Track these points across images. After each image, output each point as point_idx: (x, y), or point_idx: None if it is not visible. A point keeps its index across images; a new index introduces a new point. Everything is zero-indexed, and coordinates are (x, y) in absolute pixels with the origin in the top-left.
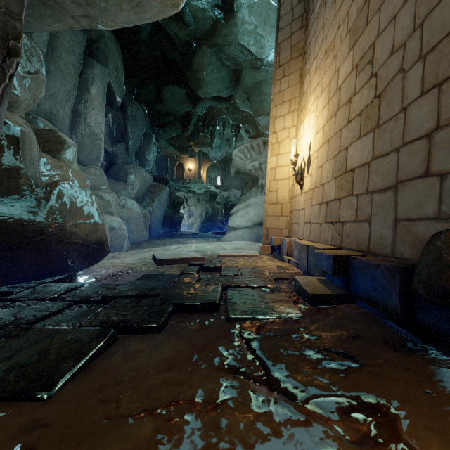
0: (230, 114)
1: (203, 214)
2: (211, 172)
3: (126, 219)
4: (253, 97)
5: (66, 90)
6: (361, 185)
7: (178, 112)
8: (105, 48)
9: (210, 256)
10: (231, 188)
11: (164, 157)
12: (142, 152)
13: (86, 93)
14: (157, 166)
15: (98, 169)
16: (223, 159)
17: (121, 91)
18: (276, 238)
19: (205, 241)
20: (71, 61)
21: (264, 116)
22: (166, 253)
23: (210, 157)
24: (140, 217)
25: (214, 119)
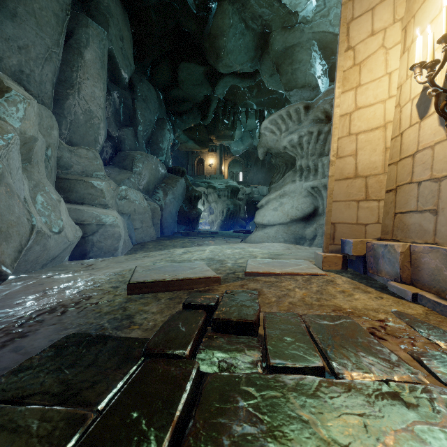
0: (255, 98)
1: (224, 211)
2: (233, 168)
3: (128, 213)
4: (284, 67)
5: (44, 44)
6: None
7: (196, 97)
8: (107, 11)
9: (232, 273)
10: (254, 183)
11: (184, 153)
12: (154, 139)
13: (78, 58)
14: (177, 162)
15: (91, 151)
16: (246, 154)
17: (128, 65)
18: (358, 241)
19: (225, 242)
20: (51, 8)
21: (296, 89)
22: (157, 265)
23: (232, 151)
24: (146, 212)
25: (236, 105)
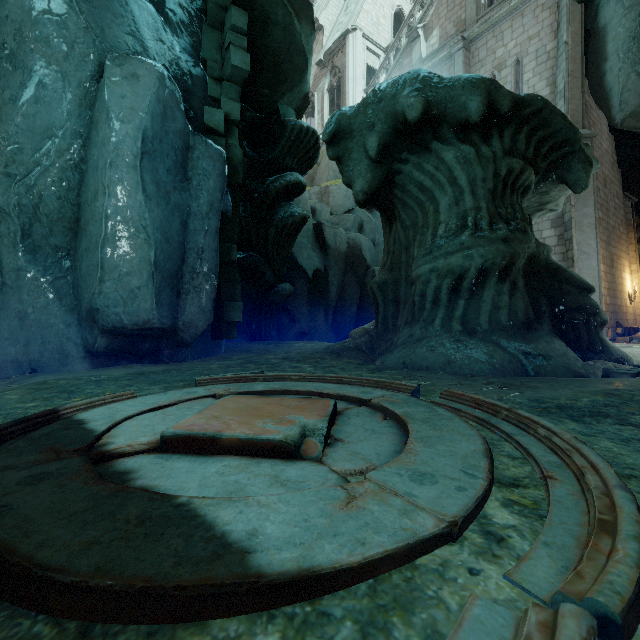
0: None
1: None
2: None
3: None
4: None
5: None
6: (609, 310)
7: None
8: None
9: None
10: None
11: None
12: None
13: None
14: None
15: None
16: None
17: None
18: None
19: None
20: None
21: None
22: None
23: None
24: None
25: None
